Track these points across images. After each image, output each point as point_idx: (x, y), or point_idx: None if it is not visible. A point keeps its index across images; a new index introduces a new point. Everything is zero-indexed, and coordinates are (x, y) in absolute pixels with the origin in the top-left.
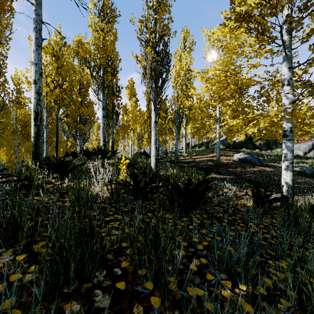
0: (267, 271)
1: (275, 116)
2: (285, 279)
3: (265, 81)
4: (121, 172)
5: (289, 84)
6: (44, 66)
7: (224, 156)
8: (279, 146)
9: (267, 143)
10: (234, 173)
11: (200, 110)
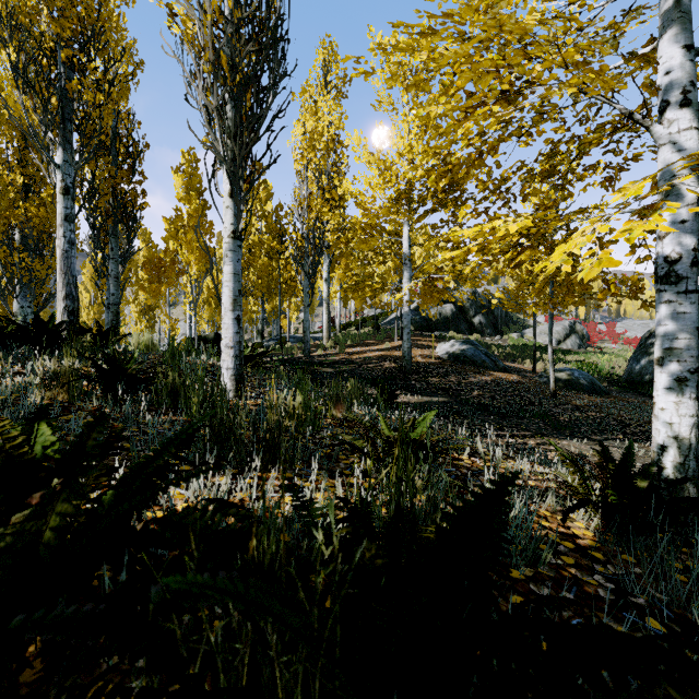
0: None
1: None
2: None
3: (561, 131)
4: None
5: (687, 103)
6: None
7: (417, 347)
8: (514, 329)
9: (493, 322)
10: (445, 390)
11: (366, 232)
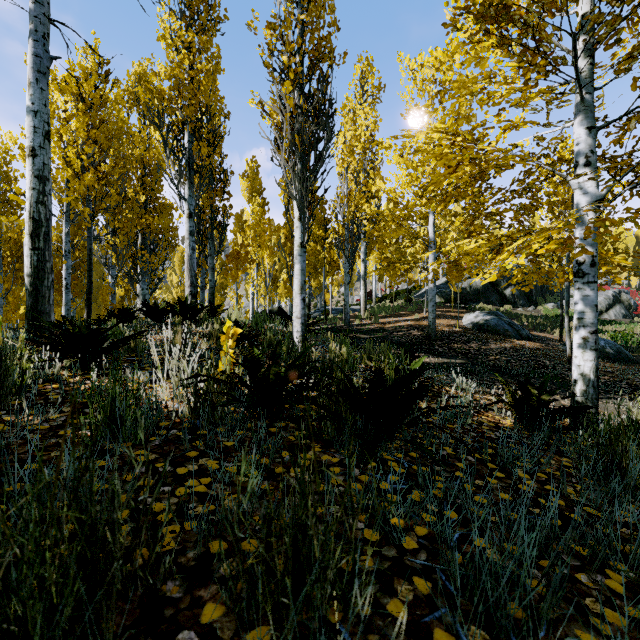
0: (580, 608)
1: (570, 227)
2: (629, 630)
3: (534, 159)
4: (223, 354)
5: (588, 163)
6: (61, 122)
7: (444, 318)
8: (550, 299)
9: (526, 293)
10: (464, 354)
11: (396, 223)
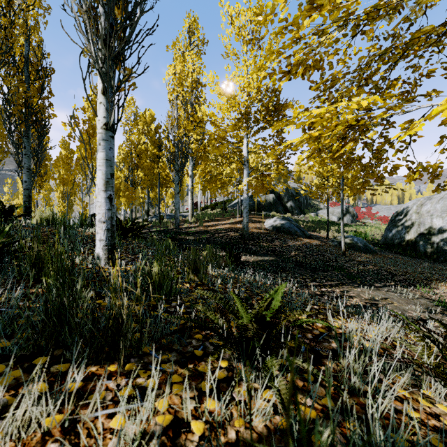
0: None
1: None
2: None
3: (373, 49)
4: None
5: None
6: None
7: (252, 222)
8: (311, 210)
9: (299, 206)
10: (272, 251)
11: (218, 141)
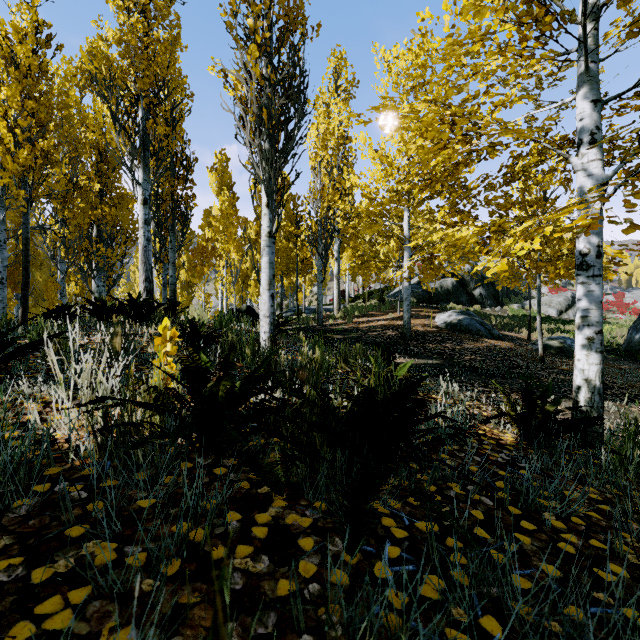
0: None
1: (602, 200)
2: None
3: (522, 146)
4: (157, 363)
5: (594, 141)
6: None
7: (418, 318)
8: (515, 300)
9: (493, 294)
10: (440, 354)
11: (371, 219)
